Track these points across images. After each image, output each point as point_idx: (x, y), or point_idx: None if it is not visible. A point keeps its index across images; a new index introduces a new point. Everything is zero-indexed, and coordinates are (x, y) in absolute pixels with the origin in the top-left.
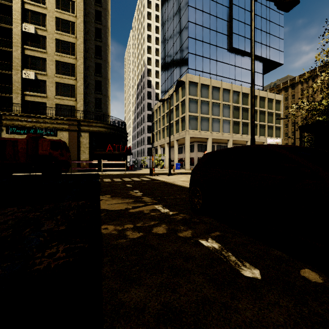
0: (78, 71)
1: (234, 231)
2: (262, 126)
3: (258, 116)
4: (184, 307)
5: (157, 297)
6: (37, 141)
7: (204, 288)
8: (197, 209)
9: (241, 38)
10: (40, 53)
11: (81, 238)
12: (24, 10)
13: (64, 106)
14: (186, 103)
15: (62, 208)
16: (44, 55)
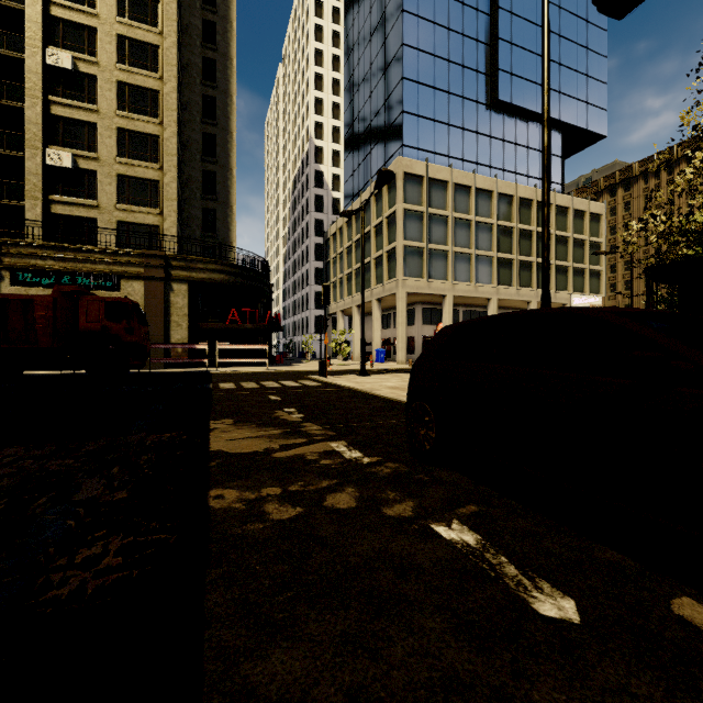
0: (167, 150)
1: (509, 503)
2: (561, 270)
3: (552, 248)
4: (400, 699)
5: (335, 672)
6: (77, 300)
7: (448, 647)
8: (424, 453)
9: (517, 80)
10: (84, 111)
11: (162, 521)
12: (49, 18)
13: (136, 225)
14: (399, 219)
15: (125, 449)
16: (94, 116)
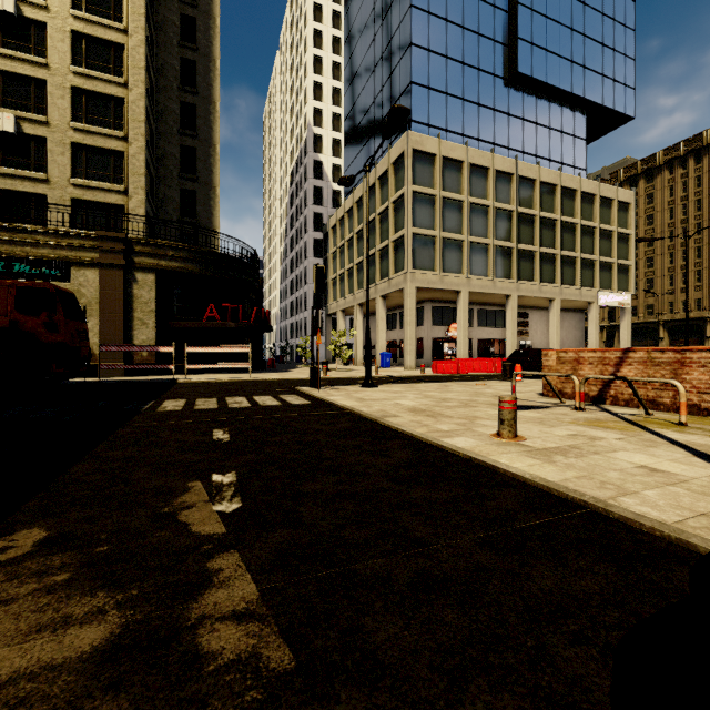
0: (133, 115)
1: None
2: (587, 264)
3: (578, 239)
4: None
5: None
6: None
7: None
8: None
9: (538, 51)
10: (29, 65)
11: None
12: None
13: (95, 205)
14: (408, 203)
15: None
16: (42, 71)
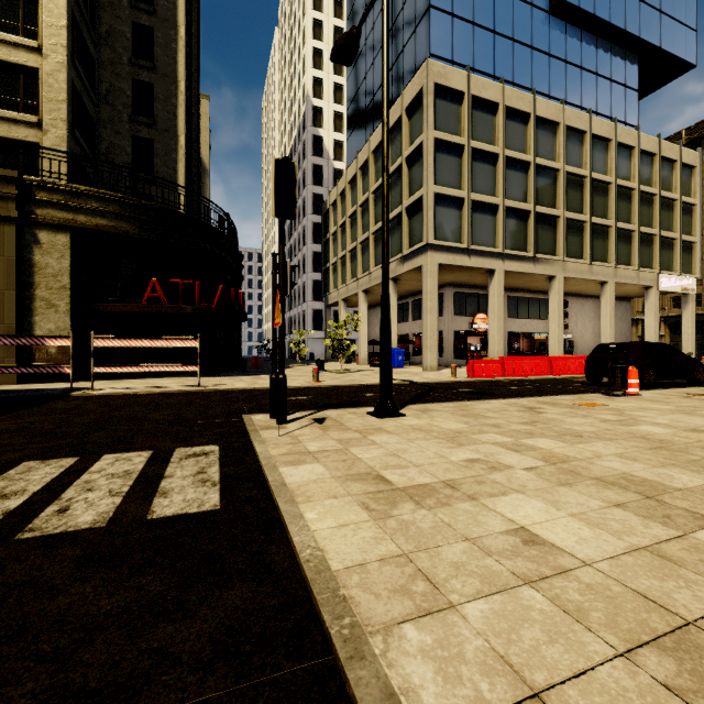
0: (49, 17)
1: None
2: (645, 240)
3: (635, 208)
4: None
5: None
6: None
7: None
8: None
9: None
10: None
11: None
12: None
13: None
14: (428, 153)
15: None
16: None
